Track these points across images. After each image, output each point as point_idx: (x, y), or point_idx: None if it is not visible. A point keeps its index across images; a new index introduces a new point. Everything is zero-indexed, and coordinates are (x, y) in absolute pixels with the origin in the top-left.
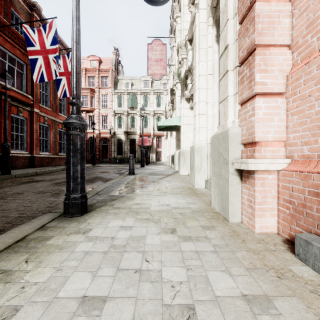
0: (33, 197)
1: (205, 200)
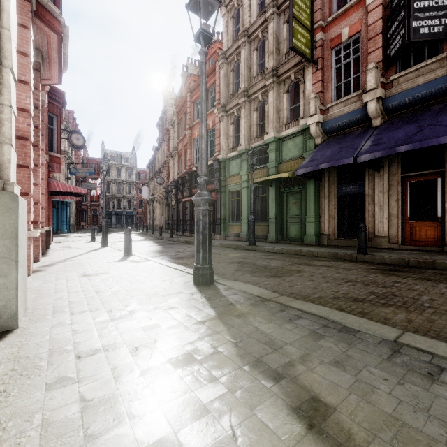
0: (344, 289)
1: (15, 341)
